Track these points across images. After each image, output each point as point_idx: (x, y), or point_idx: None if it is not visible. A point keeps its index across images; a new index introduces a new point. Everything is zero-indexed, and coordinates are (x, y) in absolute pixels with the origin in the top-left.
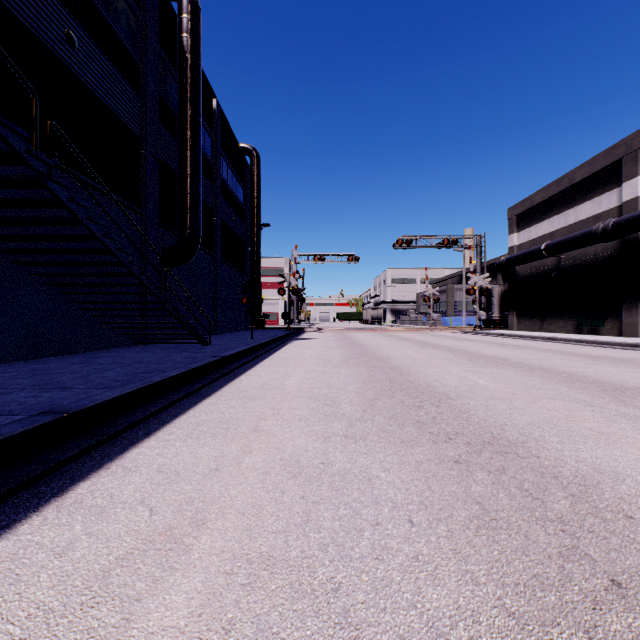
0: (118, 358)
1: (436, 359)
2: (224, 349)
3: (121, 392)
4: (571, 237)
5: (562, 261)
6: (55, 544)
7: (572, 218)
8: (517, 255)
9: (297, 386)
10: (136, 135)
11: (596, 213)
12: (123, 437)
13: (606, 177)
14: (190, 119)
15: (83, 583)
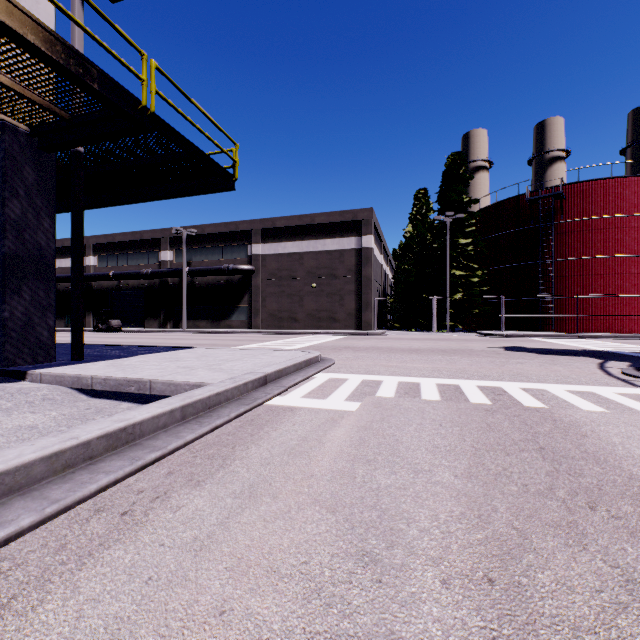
0: None
1: None
2: None
3: None
4: (63, 276)
5: (59, 287)
6: None
7: (64, 264)
8: None
9: None
10: None
11: None
12: None
13: None
14: None
15: None
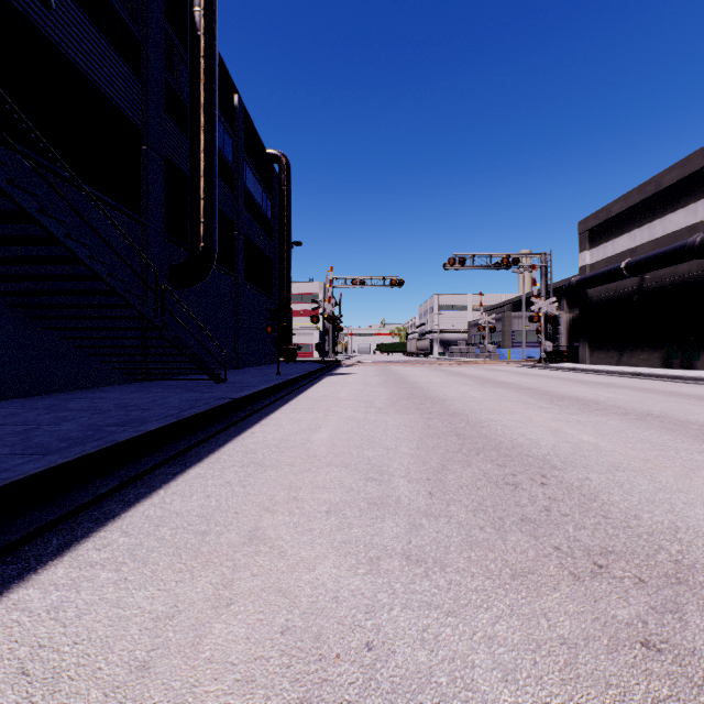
0: (99, 401)
1: (507, 401)
2: (240, 388)
3: (49, 464)
4: (659, 253)
5: (646, 282)
6: None
7: (659, 231)
8: (590, 276)
9: (328, 444)
10: (136, 127)
11: (690, 224)
12: (17, 555)
13: (703, 180)
14: (203, 110)
15: None
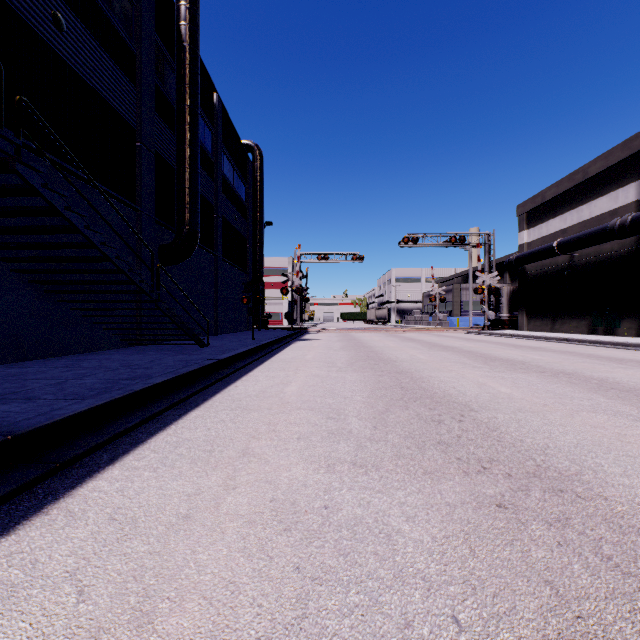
0: (106, 361)
1: (448, 362)
2: (222, 351)
3: (90, 405)
4: (586, 233)
5: (575, 259)
6: None
7: (586, 214)
8: (527, 253)
9: (297, 394)
10: (131, 126)
11: (612, 208)
12: (82, 463)
13: (623, 170)
14: (188, 111)
15: None
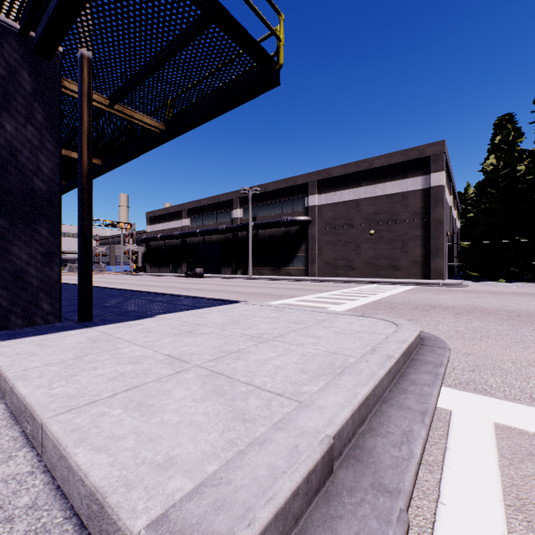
0: None
1: (117, 280)
2: None
3: None
4: (168, 235)
5: (167, 243)
6: None
7: (170, 226)
8: (149, 237)
9: None
10: None
11: (177, 227)
12: None
13: (179, 214)
14: None
15: None
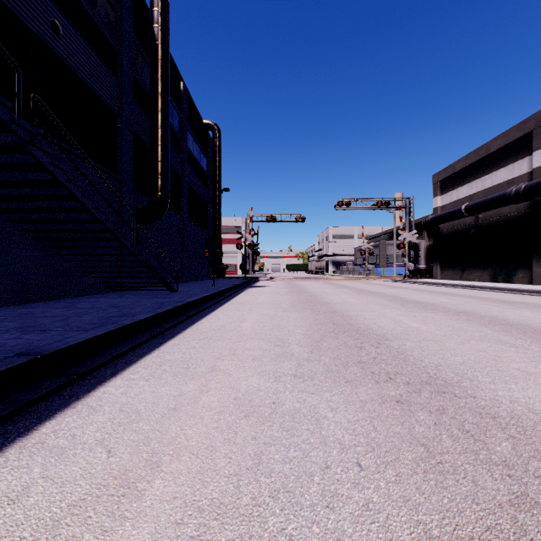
0: (96, 303)
1: (373, 304)
2: (189, 295)
3: (93, 334)
4: (488, 199)
5: (480, 220)
6: (11, 489)
7: (488, 183)
8: (441, 215)
9: (251, 328)
10: (113, 111)
11: (509, 178)
12: (92, 376)
13: (518, 147)
14: (160, 98)
15: (31, 534)
